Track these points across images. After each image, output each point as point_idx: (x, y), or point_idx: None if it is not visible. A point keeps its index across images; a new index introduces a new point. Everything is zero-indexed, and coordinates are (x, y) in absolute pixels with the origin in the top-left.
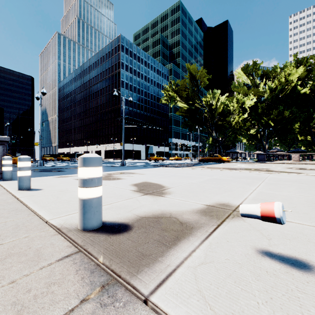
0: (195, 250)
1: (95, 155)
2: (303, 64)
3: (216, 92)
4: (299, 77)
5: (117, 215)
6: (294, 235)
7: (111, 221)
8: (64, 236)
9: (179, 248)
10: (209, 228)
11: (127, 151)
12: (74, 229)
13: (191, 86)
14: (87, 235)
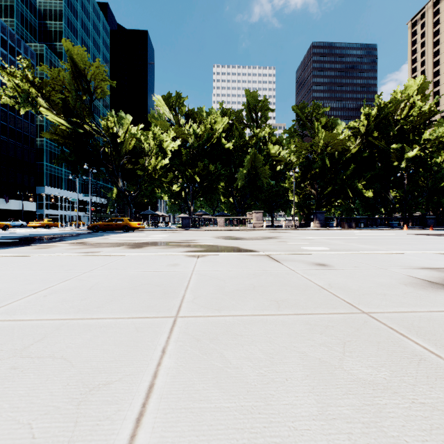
0: None
1: None
2: (227, 116)
3: (124, 116)
4: (223, 128)
5: None
6: None
7: None
8: None
9: None
10: None
11: None
12: None
13: (73, 88)
14: None
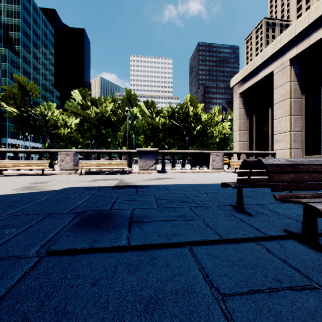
0: None
1: None
2: (115, 102)
3: (52, 104)
4: (111, 109)
5: None
6: None
7: None
8: None
9: None
10: None
11: None
12: None
13: (20, 96)
14: None
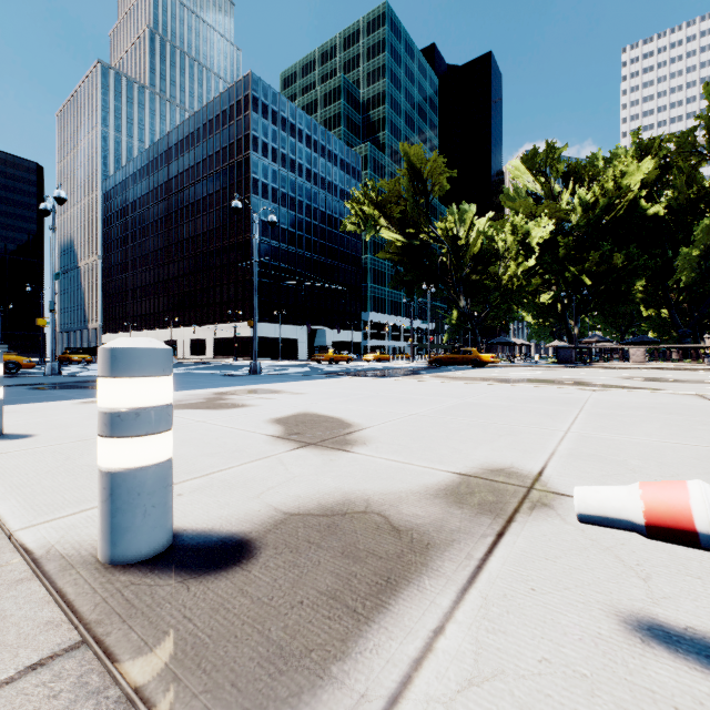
0: (442, 627)
1: (150, 343)
2: (653, 152)
3: (467, 209)
4: (643, 179)
5: (221, 510)
6: (706, 562)
7: (202, 529)
8: (48, 585)
9: (396, 623)
10: (476, 546)
11: (265, 340)
12: (82, 561)
13: (411, 195)
14: (118, 580)
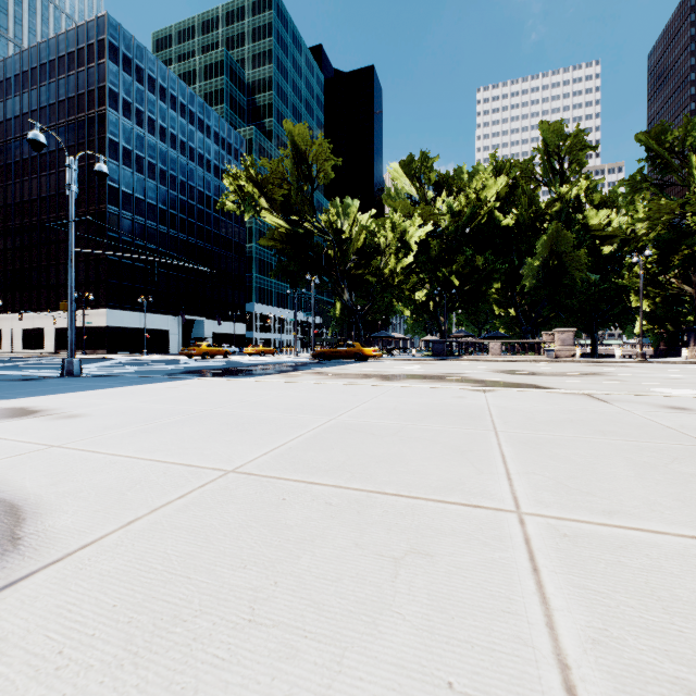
0: None
1: None
2: (505, 173)
3: (351, 203)
4: (498, 195)
5: None
6: None
7: None
8: None
9: None
10: None
11: (128, 331)
12: None
13: (295, 179)
14: None
